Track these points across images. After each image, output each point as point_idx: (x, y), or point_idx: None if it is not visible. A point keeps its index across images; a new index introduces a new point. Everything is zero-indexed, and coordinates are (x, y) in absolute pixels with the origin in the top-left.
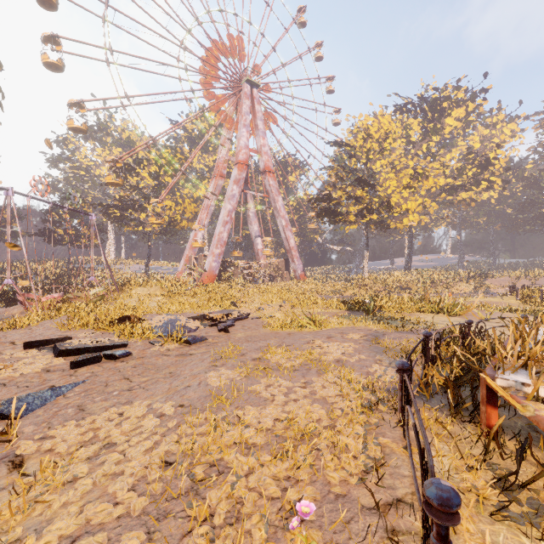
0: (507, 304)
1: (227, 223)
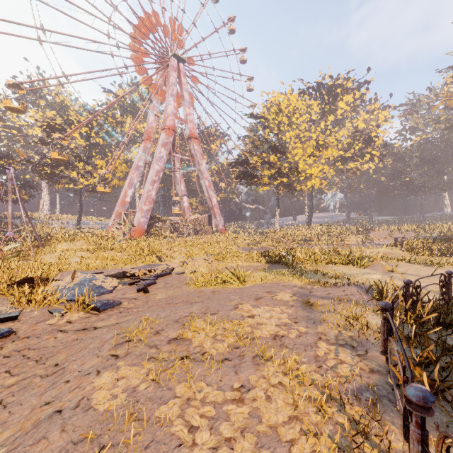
0: (396, 254)
1: (155, 182)
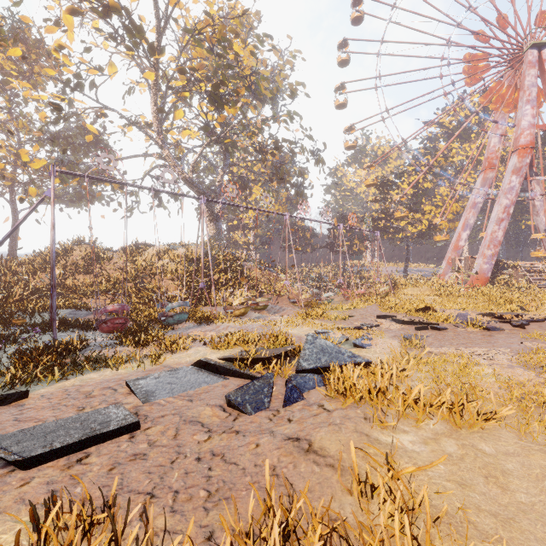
0: None
1: (502, 220)
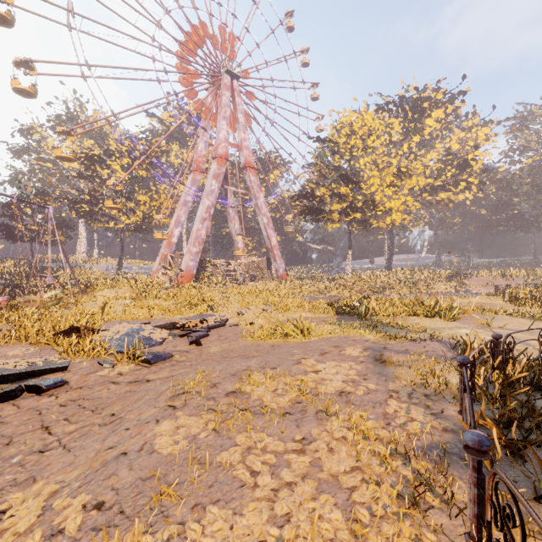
0: (496, 306)
1: (205, 219)
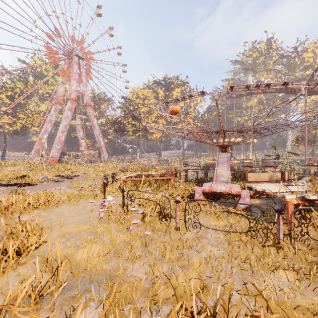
0: None
1: (64, 131)
